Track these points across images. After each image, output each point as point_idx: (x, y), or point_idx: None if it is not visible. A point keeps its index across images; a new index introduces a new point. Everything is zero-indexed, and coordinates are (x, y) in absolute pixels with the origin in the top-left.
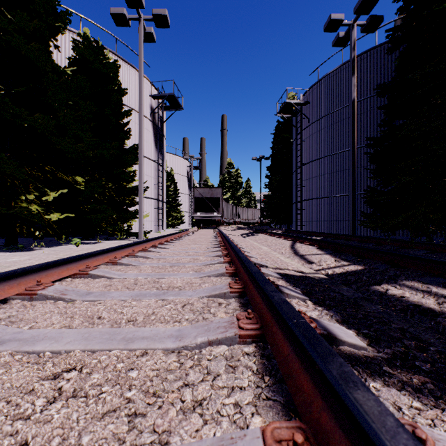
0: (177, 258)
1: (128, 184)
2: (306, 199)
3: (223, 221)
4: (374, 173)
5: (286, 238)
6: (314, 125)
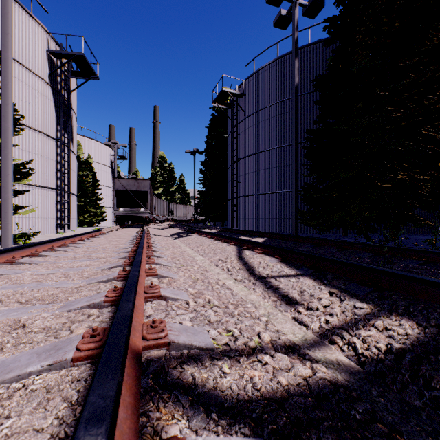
0: None
1: None
2: (242, 196)
3: (154, 218)
4: (311, 169)
5: (228, 241)
6: (250, 119)
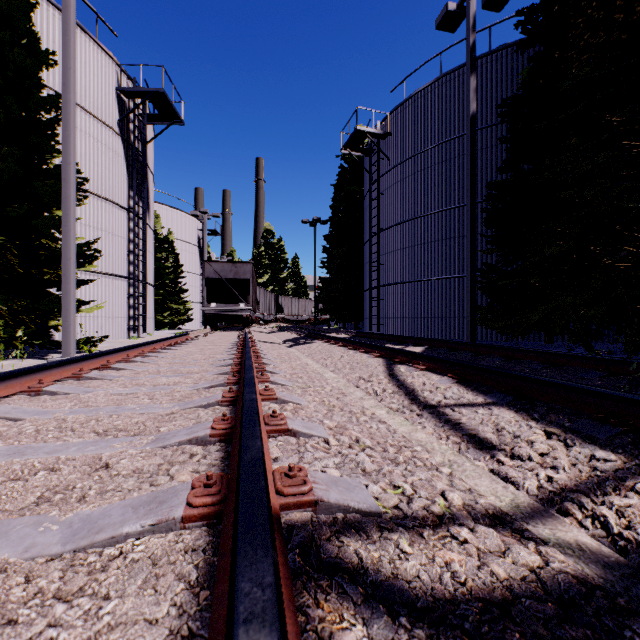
0: (21, 468)
1: (58, 244)
2: (385, 284)
3: (257, 317)
4: (495, 242)
5: (369, 351)
6: (398, 170)
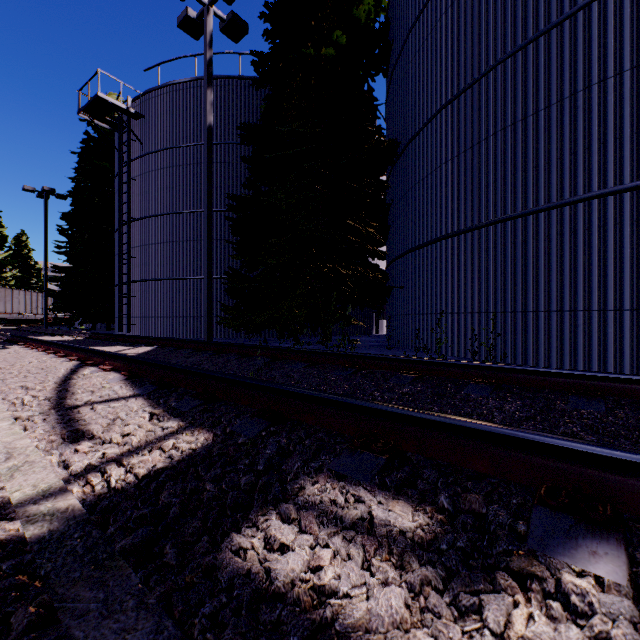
0: None
1: None
2: (138, 280)
3: None
4: (238, 249)
5: (71, 355)
6: (153, 158)
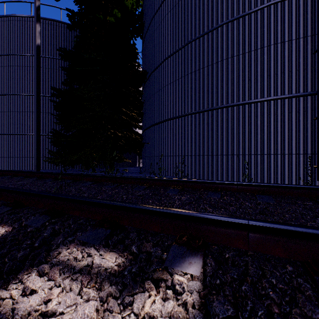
0: None
1: None
2: None
3: None
4: (59, 119)
5: None
6: (0, 59)
